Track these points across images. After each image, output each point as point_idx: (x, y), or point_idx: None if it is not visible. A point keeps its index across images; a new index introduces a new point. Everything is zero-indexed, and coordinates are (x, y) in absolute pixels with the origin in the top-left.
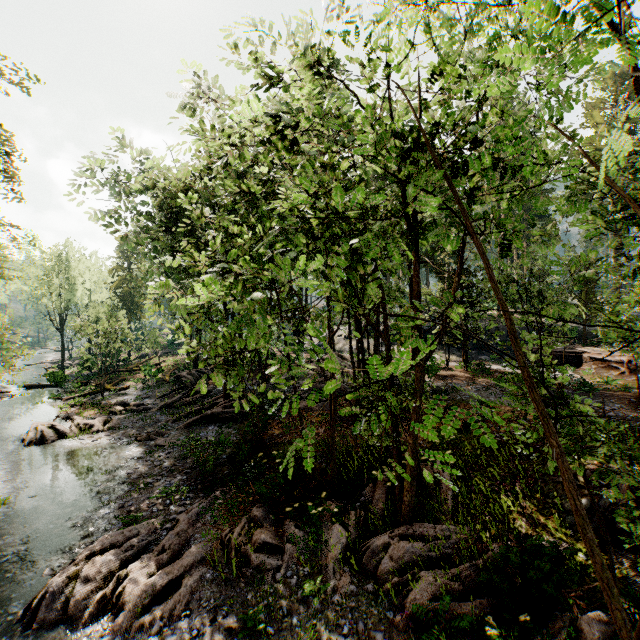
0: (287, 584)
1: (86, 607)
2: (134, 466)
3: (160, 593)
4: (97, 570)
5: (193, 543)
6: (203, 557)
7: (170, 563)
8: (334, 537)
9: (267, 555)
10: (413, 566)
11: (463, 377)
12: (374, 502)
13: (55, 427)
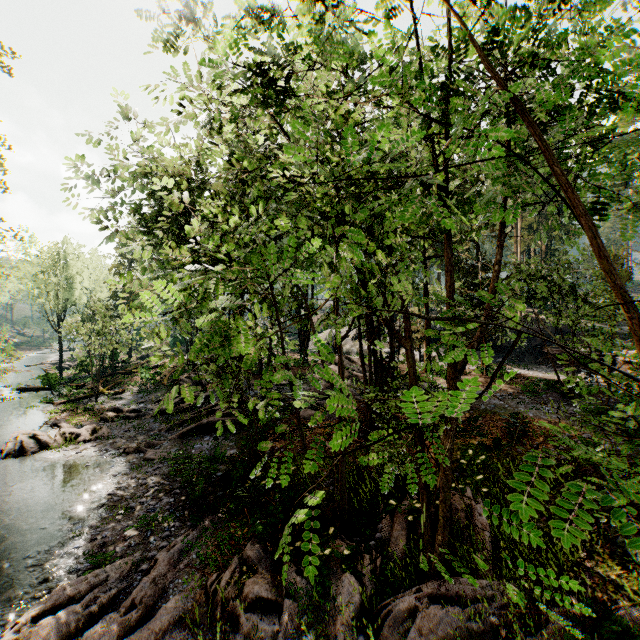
0: None
1: None
2: (117, 485)
3: None
4: (42, 639)
5: (172, 592)
6: (181, 615)
7: (140, 624)
8: (345, 592)
9: (261, 615)
10: None
11: (484, 383)
12: (393, 541)
13: (37, 437)
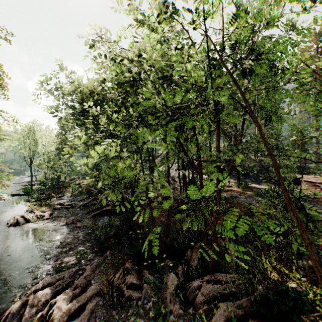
0: (144, 308)
1: (31, 321)
2: (64, 238)
3: (73, 313)
4: (39, 299)
5: (93, 282)
6: (98, 291)
7: (80, 294)
8: (170, 280)
9: (133, 290)
10: (215, 299)
11: (237, 191)
12: (192, 260)
13: (24, 217)
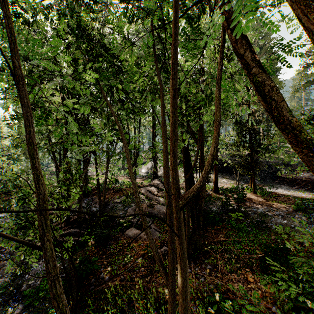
0: None
1: None
2: None
3: None
4: None
5: None
6: None
7: None
8: None
9: None
10: None
11: (259, 201)
12: None
13: None
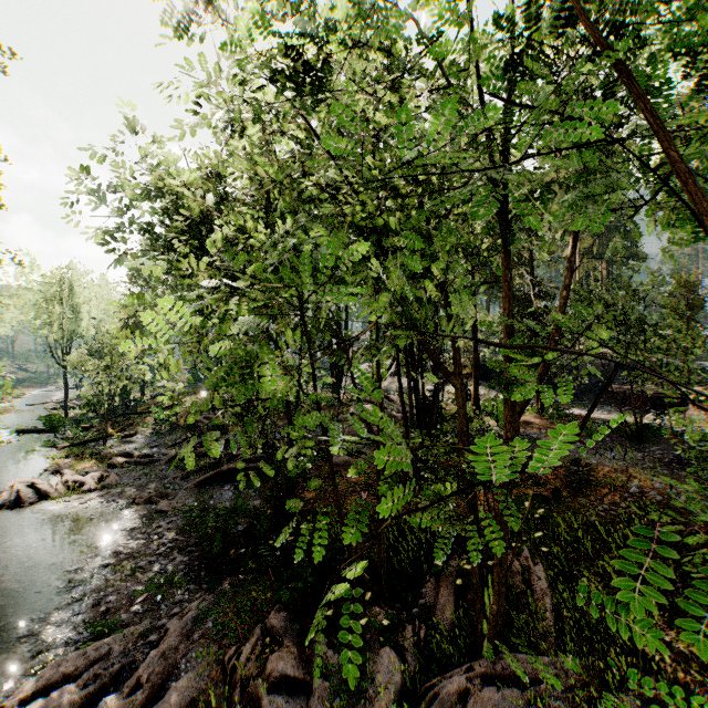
0: None
1: None
2: (124, 541)
3: None
4: None
5: (184, 668)
6: (194, 696)
7: (145, 706)
8: (384, 669)
9: (286, 696)
10: None
11: (540, 425)
12: (438, 608)
13: (36, 486)
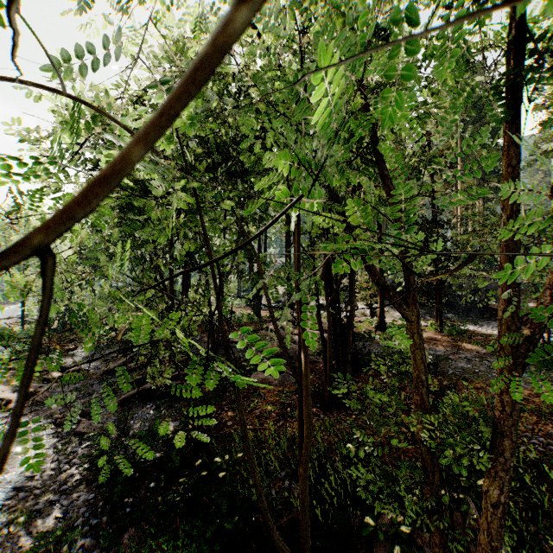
0: None
1: None
2: (31, 472)
3: None
4: None
5: None
6: None
7: None
8: None
9: None
10: None
11: (443, 341)
12: None
13: None
